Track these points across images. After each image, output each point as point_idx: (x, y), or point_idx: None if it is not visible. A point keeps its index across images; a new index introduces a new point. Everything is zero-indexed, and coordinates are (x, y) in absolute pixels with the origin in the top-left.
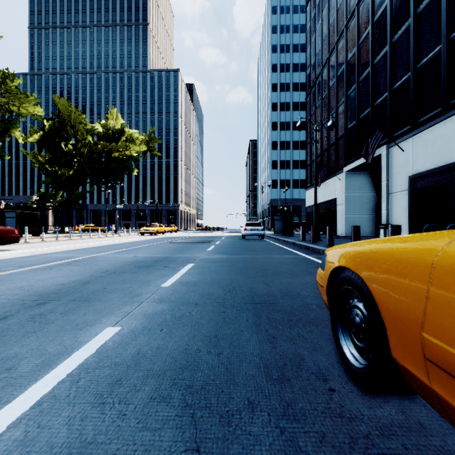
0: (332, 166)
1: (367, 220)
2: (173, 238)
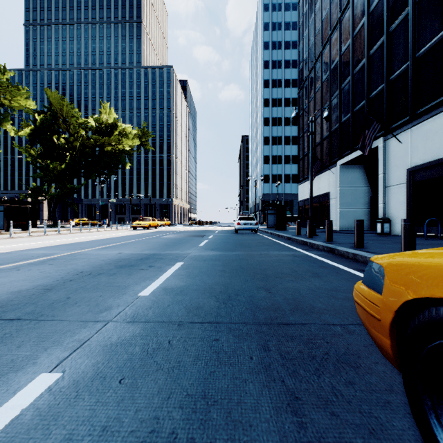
0: (325, 160)
1: (361, 214)
2: (165, 232)
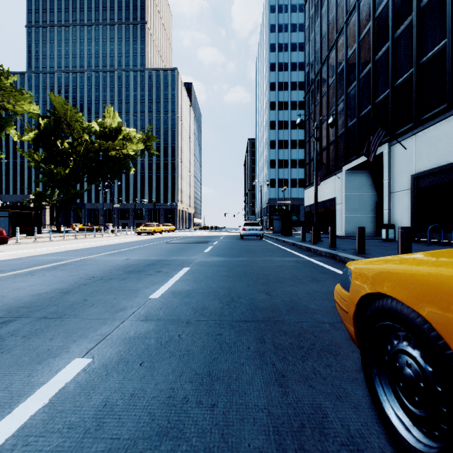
0: (331, 165)
1: (367, 220)
2: (170, 238)
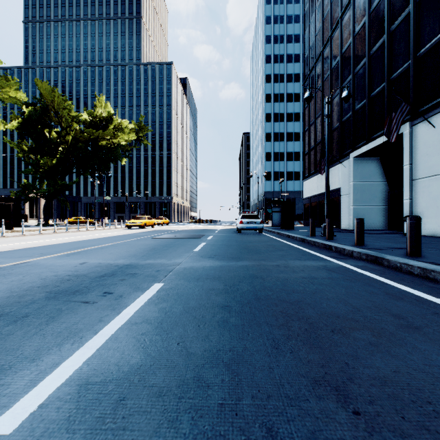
0: (335, 153)
1: (377, 212)
2: (160, 232)
